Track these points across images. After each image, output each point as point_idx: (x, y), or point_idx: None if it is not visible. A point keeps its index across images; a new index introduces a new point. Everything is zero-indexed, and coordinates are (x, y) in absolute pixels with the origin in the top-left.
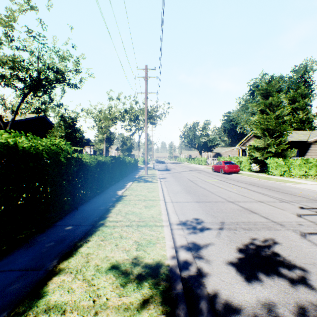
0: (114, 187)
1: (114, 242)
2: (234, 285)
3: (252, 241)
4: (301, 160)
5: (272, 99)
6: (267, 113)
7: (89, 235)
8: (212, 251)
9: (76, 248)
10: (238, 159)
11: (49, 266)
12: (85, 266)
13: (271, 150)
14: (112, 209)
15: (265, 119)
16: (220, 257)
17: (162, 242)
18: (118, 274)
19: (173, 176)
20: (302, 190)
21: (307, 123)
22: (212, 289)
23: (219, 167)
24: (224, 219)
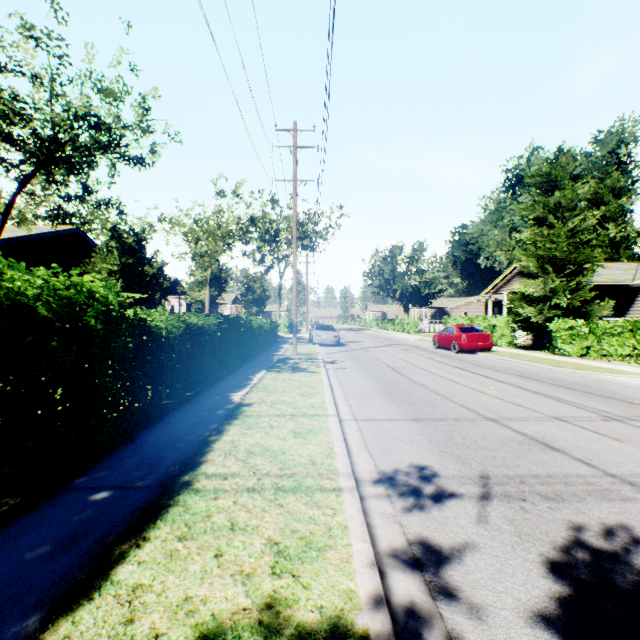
0: (224, 384)
1: (212, 544)
2: None
3: (576, 536)
4: (625, 323)
5: (561, 195)
6: (550, 224)
7: (149, 520)
8: (480, 573)
9: (106, 566)
10: (487, 322)
11: (14, 638)
12: (121, 638)
13: (558, 303)
14: (216, 440)
15: (546, 237)
16: (506, 593)
17: (341, 546)
18: None
19: (352, 357)
20: None
21: (625, 247)
22: None
23: (449, 339)
24: (487, 466)
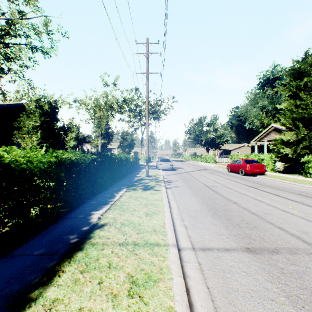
0: (93, 202)
1: None
2: None
3: None
4: None
5: (308, 80)
6: (300, 98)
7: None
8: None
9: None
10: (257, 157)
11: None
12: None
13: (306, 146)
14: (35, 298)
15: (298, 106)
16: None
17: None
18: None
19: (181, 178)
20: None
21: None
22: None
23: (238, 167)
24: None
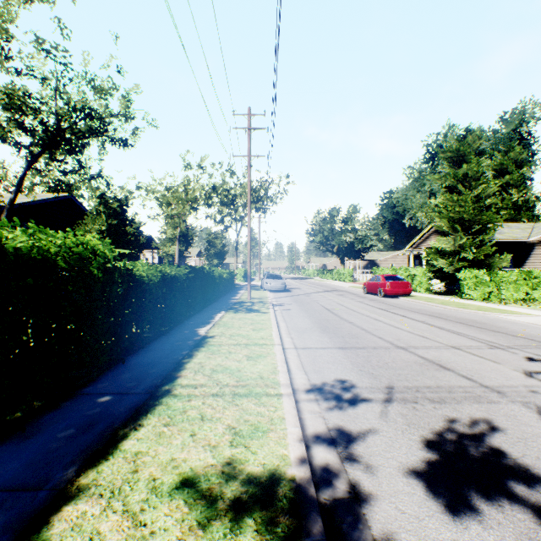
0: (192, 322)
1: (188, 428)
2: (425, 521)
3: (449, 425)
4: (520, 273)
5: (468, 167)
6: (459, 191)
7: (142, 414)
8: (376, 447)
9: (115, 441)
10: (408, 272)
11: (59, 480)
12: (130, 480)
13: (466, 256)
14: (188, 362)
15: (455, 202)
16: (392, 459)
17: (279, 429)
18: (194, 498)
19: (295, 300)
20: (525, 327)
21: (526, 209)
22: (382, 530)
23: (376, 286)
24: (393, 380)
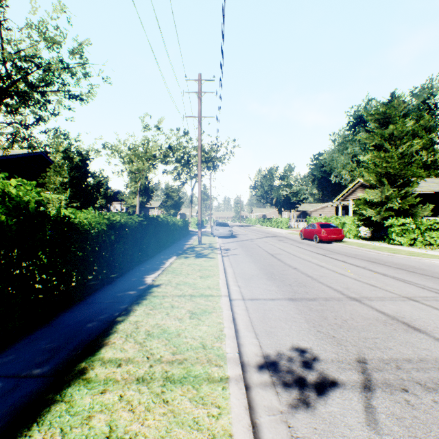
0: (142, 268)
1: None
2: None
3: None
4: None
5: (394, 127)
6: (386, 149)
7: (24, 424)
8: None
9: None
10: (339, 220)
11: None
12: None
13: (392, 207)
14: (122, 320)
15: (382, 159)
16: None
17: None
18: None
19: (241, 246)
20: None
21: (434, 168)
22: None
23: (312, 232)
24: (361, 349)
